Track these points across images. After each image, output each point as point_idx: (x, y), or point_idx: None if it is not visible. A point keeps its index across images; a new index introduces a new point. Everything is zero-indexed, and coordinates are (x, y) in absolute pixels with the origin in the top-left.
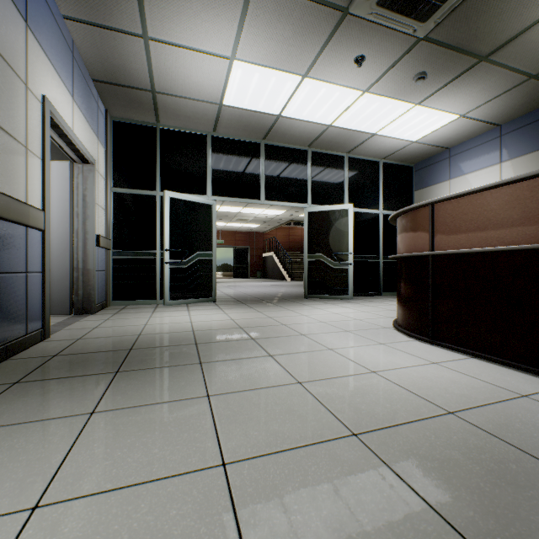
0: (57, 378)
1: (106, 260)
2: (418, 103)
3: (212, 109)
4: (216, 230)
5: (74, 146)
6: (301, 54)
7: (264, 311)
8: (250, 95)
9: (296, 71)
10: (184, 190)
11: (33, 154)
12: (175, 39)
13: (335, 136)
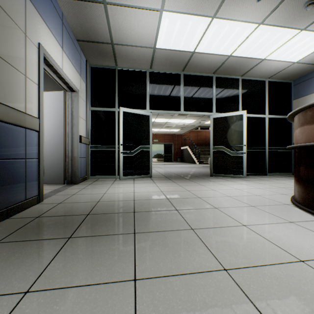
0: (26, 240)
1: (86, 151)
2: (304, 28)
3: (149, 52)
4: (153, 133)
5: (64, 79)
6: None
7: (183, 185)
8: (174, 38)
9: (207, 13)
10: (132, 107)
11: (31, 81)
12: (123, 0)
13: (233, 63)
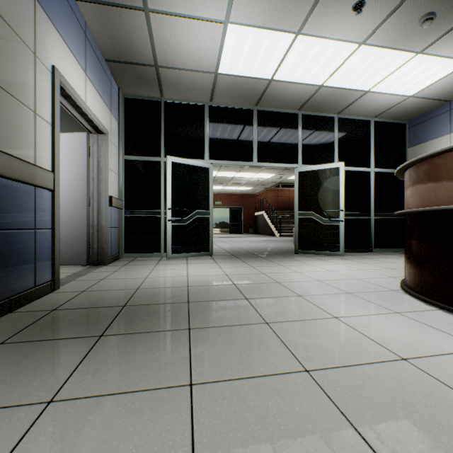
0: (41, 340)
1: (119, 218)
2: (421, 51)
3: (208, 78)
4: (215, 193)
5: (87, 116)
6: (295, 8)
7: (256, 266)
8: (243, 60)
9: (289, 28)
10: (185, 156)
11: (42, 119)
12: (172, 8)
13: (326, 96)
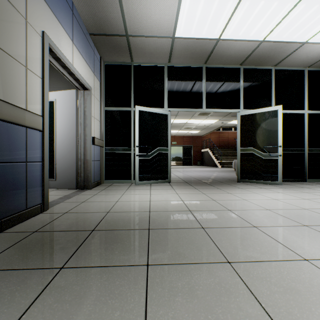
0: (6, 269)
1: (100, 154)
2: None
3: (167, 42)
4: (172, 135)
5: (74, 75)
6: None
7: (207, 193)
8: (196, 23)
9: None
10: (149, 106)
11: (33, 73)
12: None
13: (266, 50)
